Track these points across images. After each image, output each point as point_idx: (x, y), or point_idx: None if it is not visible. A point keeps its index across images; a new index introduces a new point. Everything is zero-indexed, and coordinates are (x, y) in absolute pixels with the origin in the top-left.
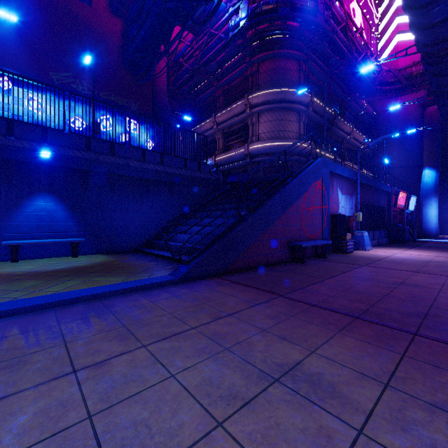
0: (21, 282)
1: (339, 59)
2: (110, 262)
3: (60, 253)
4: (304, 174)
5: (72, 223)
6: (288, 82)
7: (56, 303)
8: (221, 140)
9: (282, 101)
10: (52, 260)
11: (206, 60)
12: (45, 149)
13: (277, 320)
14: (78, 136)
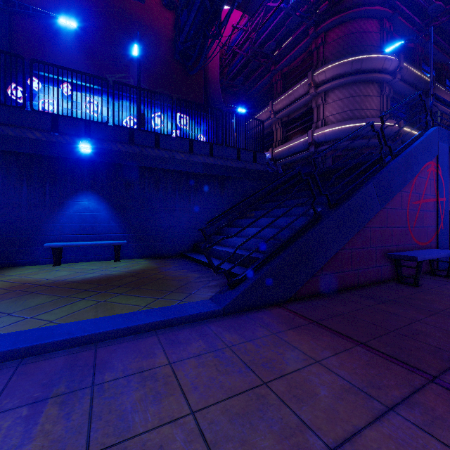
0: (30, 298)
1: (442, 4)
2: (147, 270)
3: (103, 257)
4: (411, 151)
5: (115, 224)
6: (366, 48)
7: (27, 350)
8: (279, 130)
9: (357, 73)
10: (92, 264)
11: (262, 40)
12: (84, 142)
13: None
14: (121, 128)
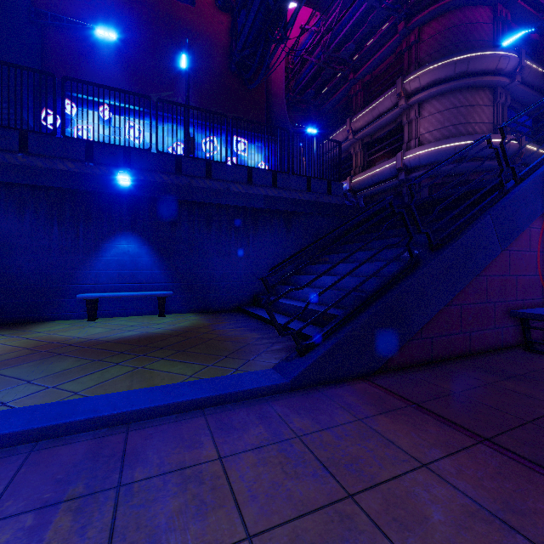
0: (56, 361)
1: None
2: (196, 328)
3: (145, 310)
4: (542, 173)
5: (159, 271)
6: (474, 44)
7: (43, 431)
8: (359, 154)
9: (463, 76)
10: (132, 319)
11: (337, 42)
12: (122, 172)
13: None
14: (167, 155)
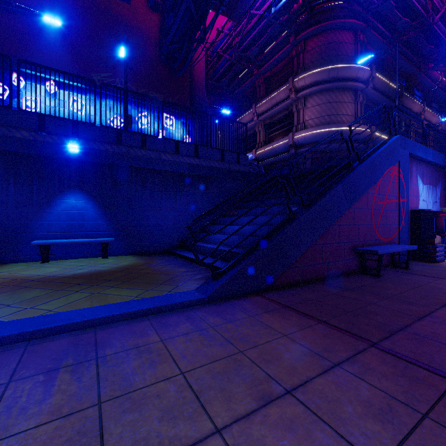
0: (25, 291)
1: (409, 21)
2: (136, 266)
3: (91, 254)
4: (375, 157)
5: (102, 222)
6: (342, 58)
7: (33, 333)
8: (262, 132)
9: (334, 80)
10: (80, 261)
11: (245, 45)
12: (72, 142)
13: (396, 426)
14: (109, 129)
